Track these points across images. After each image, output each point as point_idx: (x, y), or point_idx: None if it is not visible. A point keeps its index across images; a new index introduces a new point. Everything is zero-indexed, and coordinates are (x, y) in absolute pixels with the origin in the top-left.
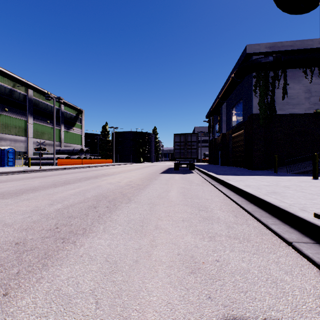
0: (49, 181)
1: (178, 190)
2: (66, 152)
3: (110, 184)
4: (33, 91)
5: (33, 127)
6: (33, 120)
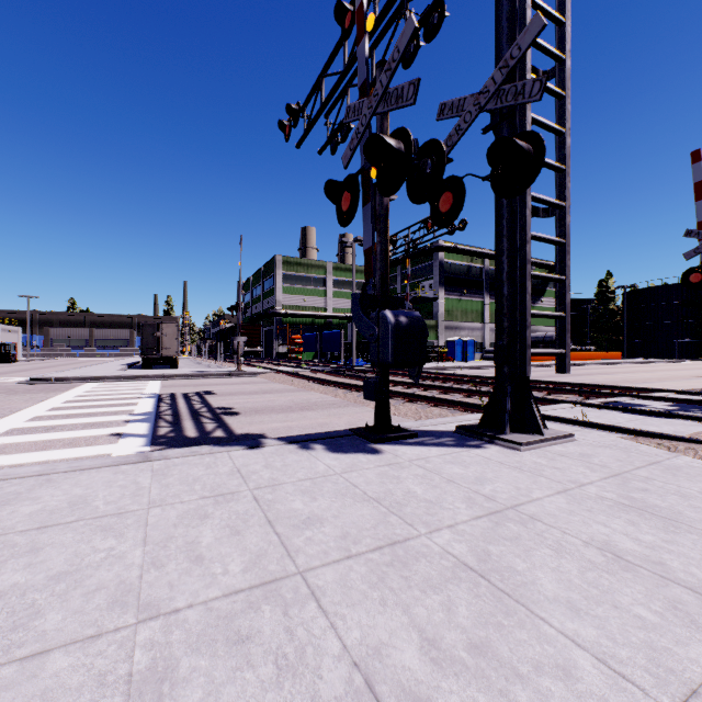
0: (542, 374)
1: (677, 385)
2: (532, 341)
3: (605, 379)
4: (489, 260)
5: (489, 309)
6: (489, 299)
